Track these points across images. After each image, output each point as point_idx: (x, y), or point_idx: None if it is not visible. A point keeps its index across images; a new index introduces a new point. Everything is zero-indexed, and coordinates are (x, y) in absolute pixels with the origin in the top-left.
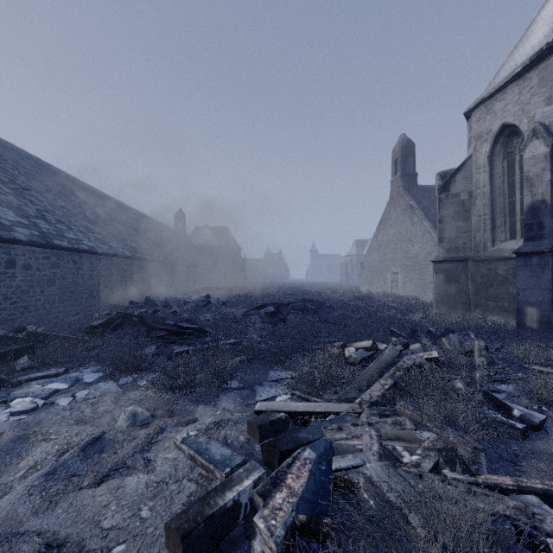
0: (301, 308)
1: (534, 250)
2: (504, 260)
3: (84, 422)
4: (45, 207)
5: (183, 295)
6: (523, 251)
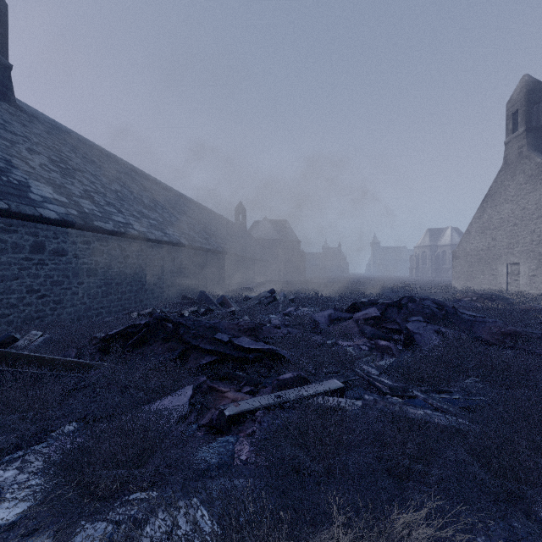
0: (427, 315)
1: None
2: None
3: None
4: (96, 189)
5: (243, 289)
6: None
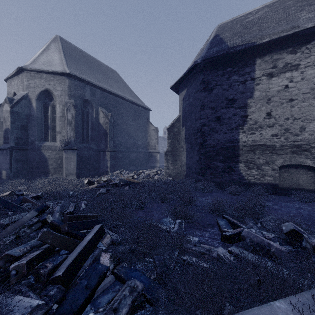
0: None
1: (3, 147)
2: None
3: None
4: None
5: None
6: (0, 148)
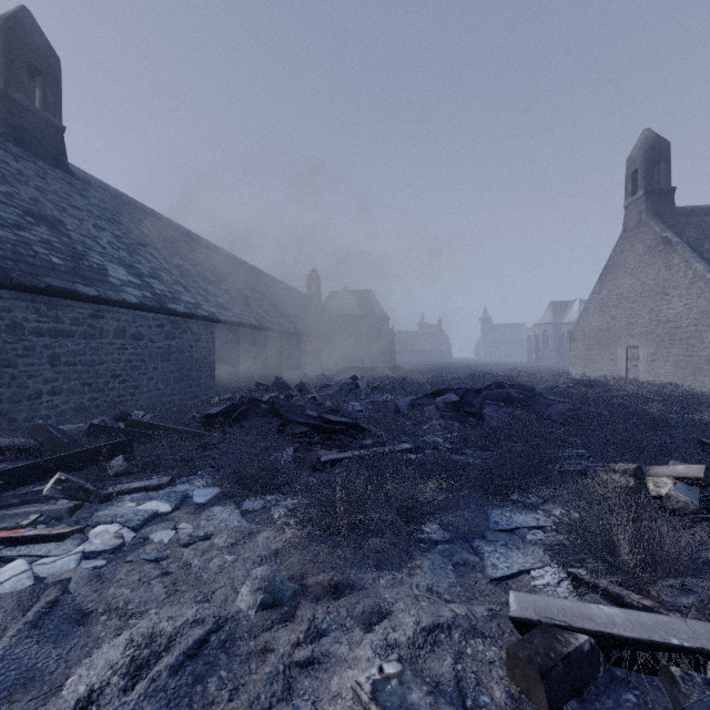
0: (503, 398)
1: None
2: None
3: (186, 587)
4: (161, 266)
5: (320, 377)
6: None
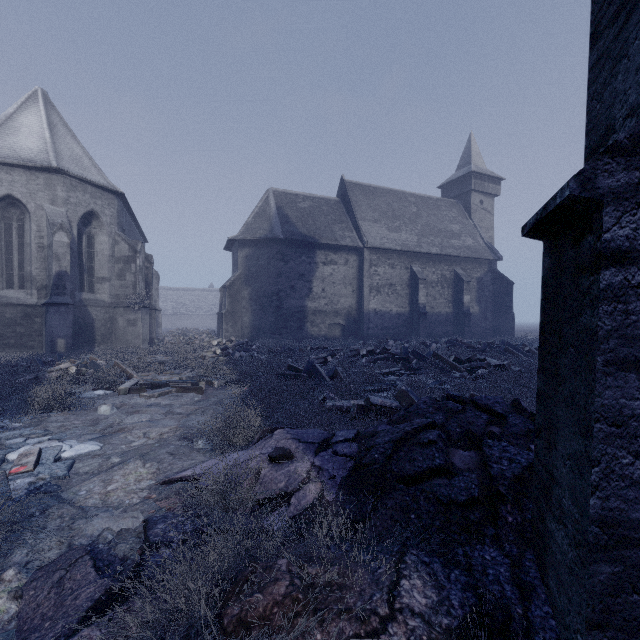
0: None
1: (65, 302)
2: (13, 306)
3: (95, 424)
4: None
5: None
6: (58, 302)
